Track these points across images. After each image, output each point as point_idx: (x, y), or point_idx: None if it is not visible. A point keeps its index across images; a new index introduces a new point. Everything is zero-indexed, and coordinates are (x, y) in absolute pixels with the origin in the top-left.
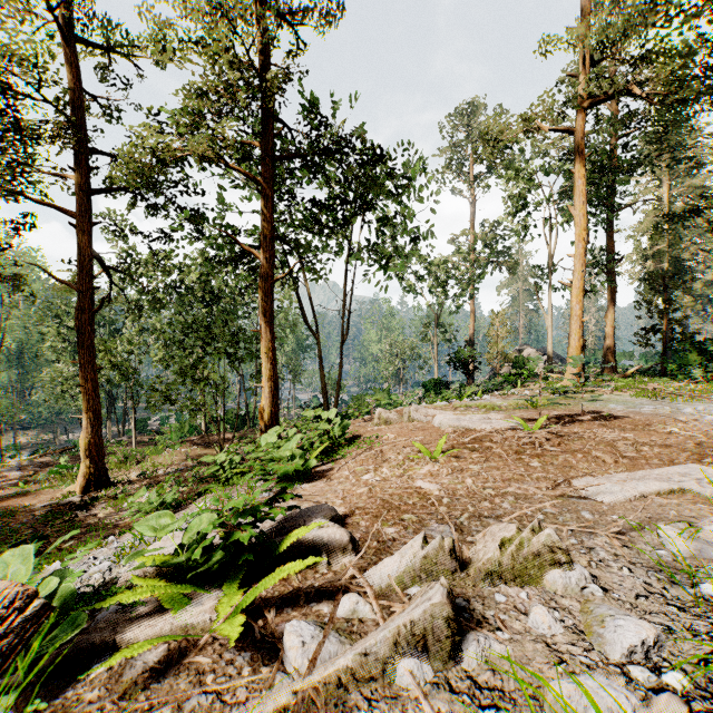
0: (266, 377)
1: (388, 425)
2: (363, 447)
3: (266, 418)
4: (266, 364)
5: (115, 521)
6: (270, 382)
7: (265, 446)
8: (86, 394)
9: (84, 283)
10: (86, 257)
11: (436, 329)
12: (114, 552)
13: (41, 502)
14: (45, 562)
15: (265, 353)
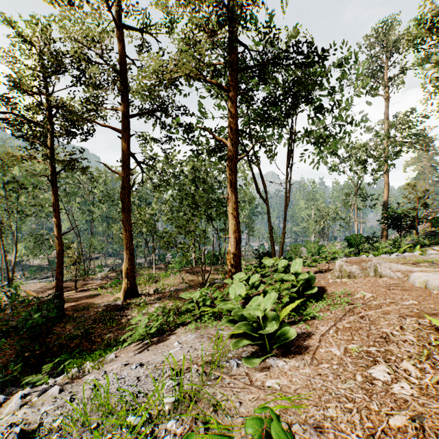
0: (232, 230)
1: (351, 278)
2: (337, 306)
3: (232, 260)
4: (232, 221)
5: (135, 324)
6: (234, 234)
7: (232, 300)
8: (125, 239)
9: (124, 172)
10: (125, 156)
11: (356, 197)
12: (88, 396)
13: (102, 303)
14: (70, 365)
15: (231, 213)
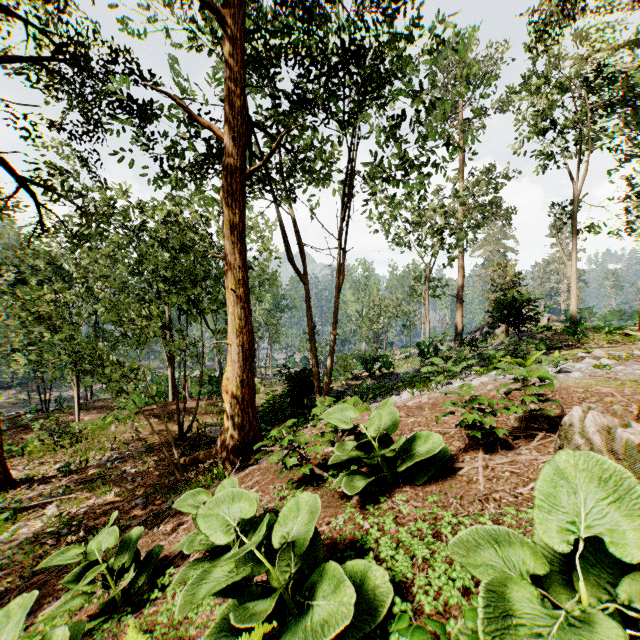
0: (234, 328)
1: None
2: None
3: (234, 394)
4: (234, 309)
5: None
6: (239, 337)
7: None
8: None
9: None
10: None
11: (427, 283)
12: None
13: None
14: None
15: (232, 290)
